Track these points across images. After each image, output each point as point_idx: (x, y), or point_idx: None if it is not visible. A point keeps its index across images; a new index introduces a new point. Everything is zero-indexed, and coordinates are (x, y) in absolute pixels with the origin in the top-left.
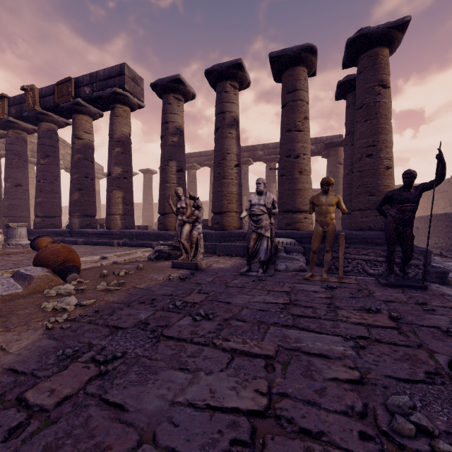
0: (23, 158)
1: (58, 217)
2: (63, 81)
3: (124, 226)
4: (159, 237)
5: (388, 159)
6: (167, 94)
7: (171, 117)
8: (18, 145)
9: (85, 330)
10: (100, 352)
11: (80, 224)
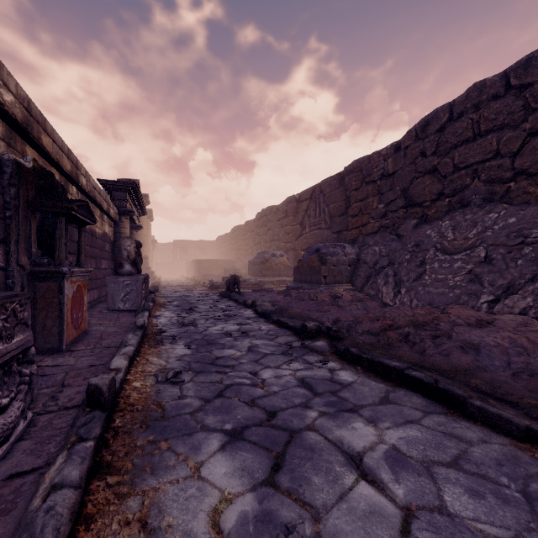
0: None
1: None
2: None
3: None
4: None
5: (143, 240)
6: None
7: None
8: None
9: None
10: None
11: None
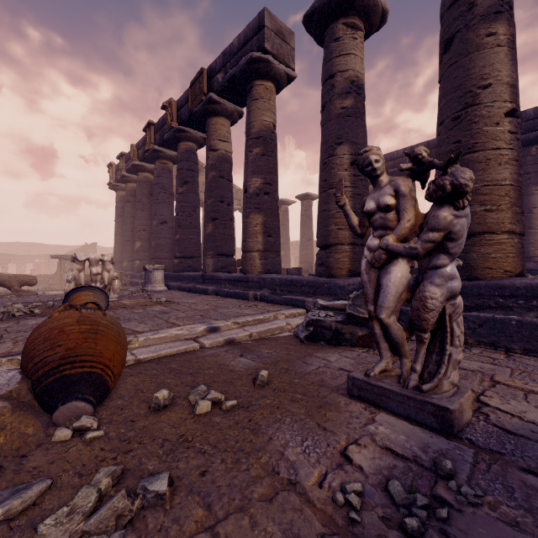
0: (168, 191)
1: (197, 257)
2: (195, 78)
3: (265, 269)
4: (317, 289)
5: None
6: (333, 23)
7: (341, 63)
8: (163, 177)
9: None
10: None
11: (214, 267)
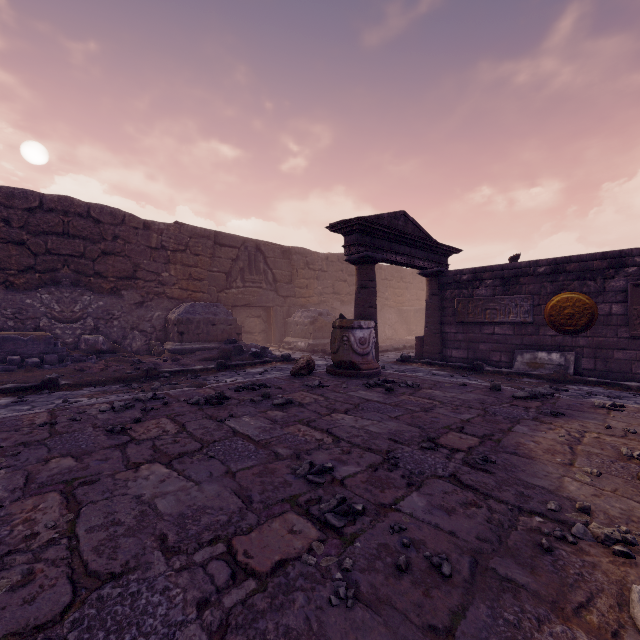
0: None
1: None
2: None
3: None
4: None
5: None
6: None
7: None
8: None
9: (504, 490)
10: (448, 455)
11: None
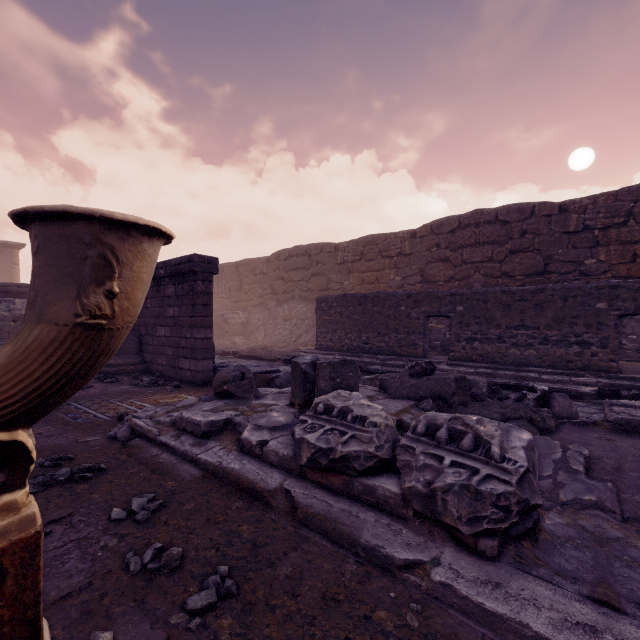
0: None
1: None
2: None
3: None
4: None
5: None
6: None
7: None
8: None
9: None
10: None
11: None
